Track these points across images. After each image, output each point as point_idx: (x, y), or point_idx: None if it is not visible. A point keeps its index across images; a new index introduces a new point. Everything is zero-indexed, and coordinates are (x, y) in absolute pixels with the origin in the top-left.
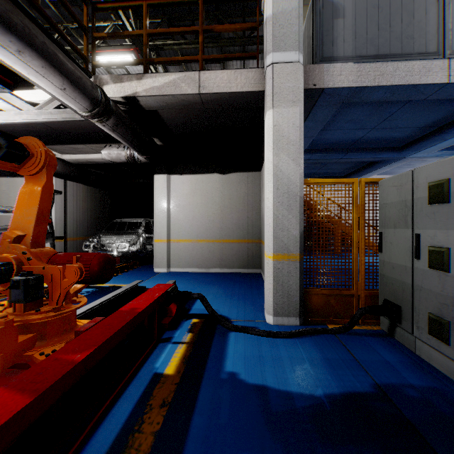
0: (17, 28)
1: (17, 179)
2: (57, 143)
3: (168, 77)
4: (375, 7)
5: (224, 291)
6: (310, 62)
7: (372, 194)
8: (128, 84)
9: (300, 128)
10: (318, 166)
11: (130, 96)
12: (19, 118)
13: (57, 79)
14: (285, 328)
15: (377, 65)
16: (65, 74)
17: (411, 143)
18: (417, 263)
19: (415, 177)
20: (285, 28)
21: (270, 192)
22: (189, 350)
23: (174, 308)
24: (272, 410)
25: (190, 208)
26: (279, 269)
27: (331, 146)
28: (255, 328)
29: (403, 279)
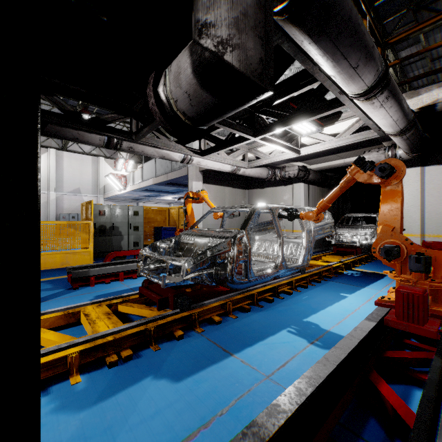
0: (395, 93)
1: (277, 188)
2: (314, 158)
3: None
4: None
5: None
6: None
7: None
8: (426, 94)
9: None
10: None
11: (428, 105)
12: (322, 147)
13: (397, 116)
14: None
15: None
16: (403, 109)
17: None
18: None
19: None
20: None
21: None
22: None
23: None
24: None
25: None
26: None
27: None
28: None
29: None
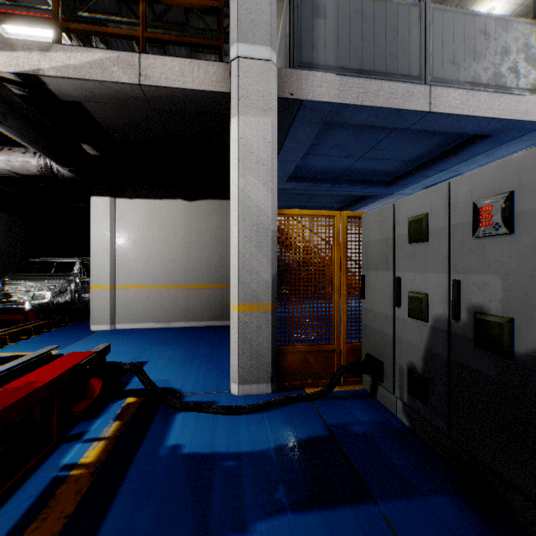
0: None
1: None
2: None
3: (92, 55)
4: (359, 13)
5: (184, 353)
6: (287, 65)
7: (355, 230)
8: (26, 54)
9: (272, 145)
10: (305, 198)
11: (28, 73)
12: None
13: None
14: (253, 399)
15: (361, 81)
16: None
17: (398, 178)
18: (398, 311)
19: (396, 211)
20: (254, 14)
21: (235, 224)
22: (108, 449)
23: (99, 385)
24: (210, 535)
25: (144, 243)
26: (246, 323)
27: (318, 175)
28: (214, 402)
29: (385, 329)
